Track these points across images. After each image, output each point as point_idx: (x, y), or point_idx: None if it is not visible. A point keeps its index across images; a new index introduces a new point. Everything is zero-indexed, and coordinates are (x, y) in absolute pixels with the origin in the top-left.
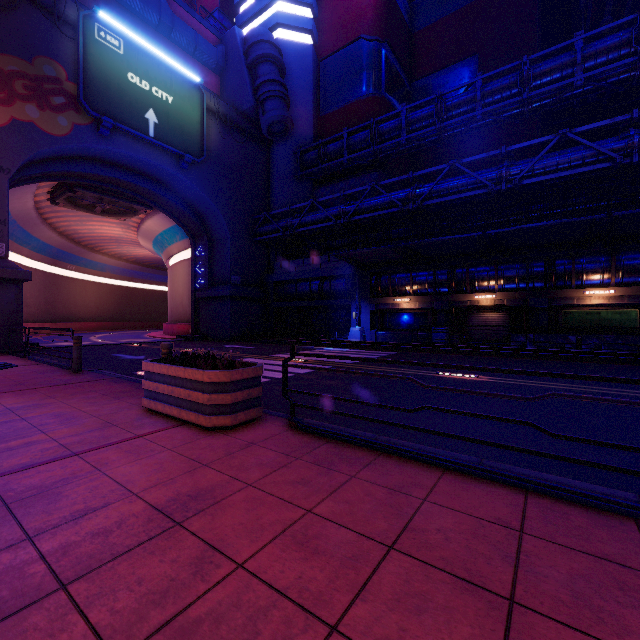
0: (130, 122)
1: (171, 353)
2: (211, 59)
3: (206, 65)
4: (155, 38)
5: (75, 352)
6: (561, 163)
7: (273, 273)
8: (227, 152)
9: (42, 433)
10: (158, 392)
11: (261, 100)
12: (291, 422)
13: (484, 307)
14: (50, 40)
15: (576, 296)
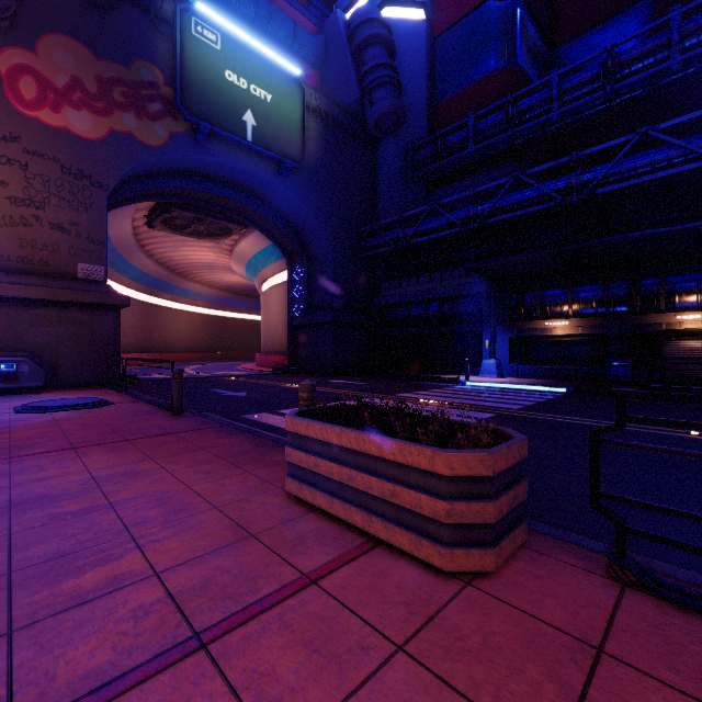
0: (227, 126)
1: (313, 398)
2: (310, 51)
3: (305, 59)
4: (252, 33)
5: (175, 389)
6: None
7: (380, 295)
8: (328, 156)
9: (137, 549)
10: (317, 472)
11: (368, 90)
12: (618, 568)
13: (690, 332)
14: (147, 41)
15: None
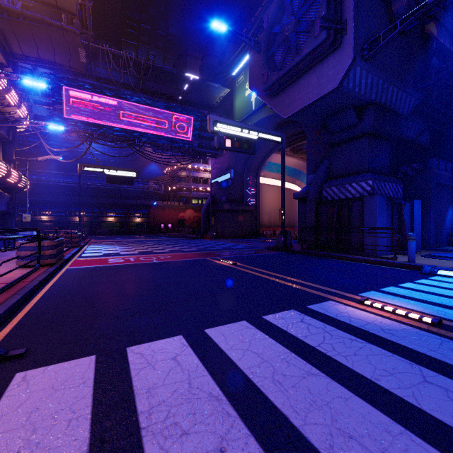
0: None
1: None
2: None
3: None
4: None
5: None
6: (68, 181)
7: None
8: None
9: None
10: None
11: None
12: None
13: (44, 221)
14: None
15: (74, 218)
